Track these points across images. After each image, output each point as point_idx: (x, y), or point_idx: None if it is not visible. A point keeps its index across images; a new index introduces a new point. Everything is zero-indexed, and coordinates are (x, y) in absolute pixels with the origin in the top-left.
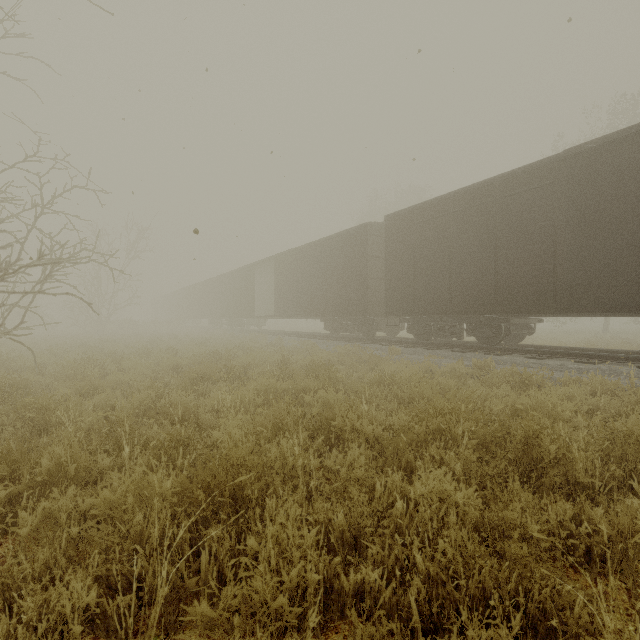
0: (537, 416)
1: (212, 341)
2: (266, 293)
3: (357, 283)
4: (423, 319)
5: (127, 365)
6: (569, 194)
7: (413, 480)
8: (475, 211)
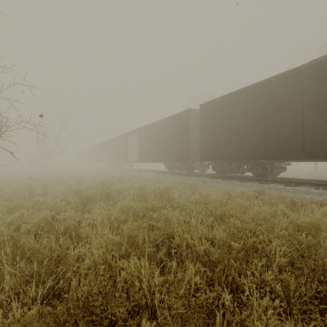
0: (323, 234)
1: (104, 175)
2: (134, 149)
3: (183, 143)
4: (221, 163)
5: (48, 190)
6: (313, 87)
7: (238, 292)
8: (253, 100)
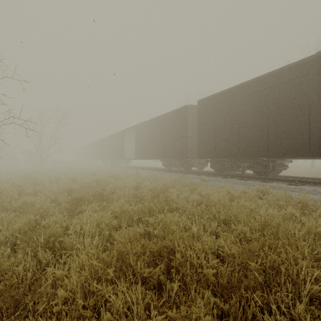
0: None
1: (100, 172)
2: (131, 146)
3: (181, 140)
4: (220, 160)
5: (38, 189)
6: (320, 80)
7: None
8: (254, 95)
